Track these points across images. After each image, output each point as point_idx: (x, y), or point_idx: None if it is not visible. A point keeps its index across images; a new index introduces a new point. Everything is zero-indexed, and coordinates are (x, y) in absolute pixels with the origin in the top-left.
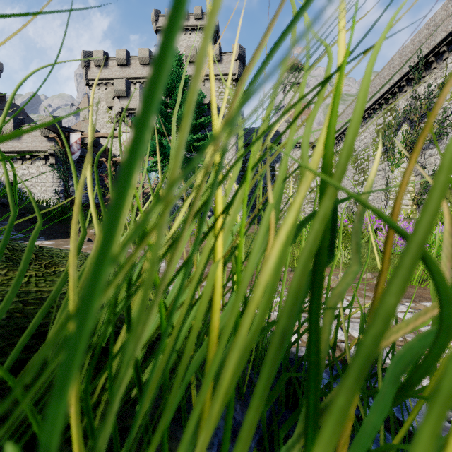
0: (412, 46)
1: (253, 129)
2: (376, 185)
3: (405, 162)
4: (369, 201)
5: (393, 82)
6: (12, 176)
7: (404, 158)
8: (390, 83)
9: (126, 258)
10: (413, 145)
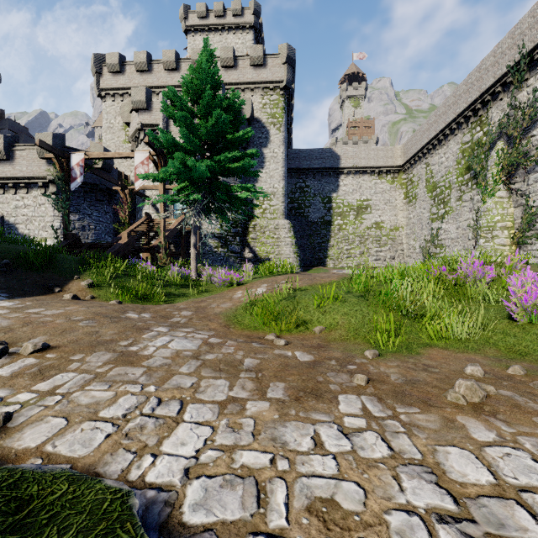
0: (510, 41)
1: (305, 151)
2: (461, 219)
3: (501, 189)
4: (452, 240)
5: (484, 89)
6: (3, 209)
7: (499, 185)
8: (480, 90)
9: (116, 331)
10: (512, 168)
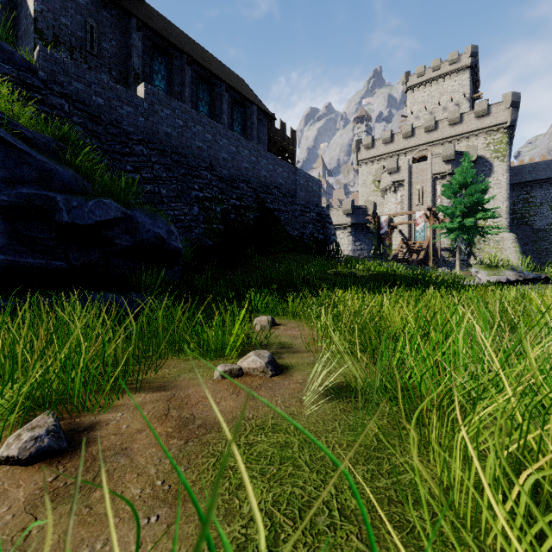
0: None
1: (529, 165)
2: None
3: None
4: None
5: None
6: None
7: None
8: None
9: None
10: None
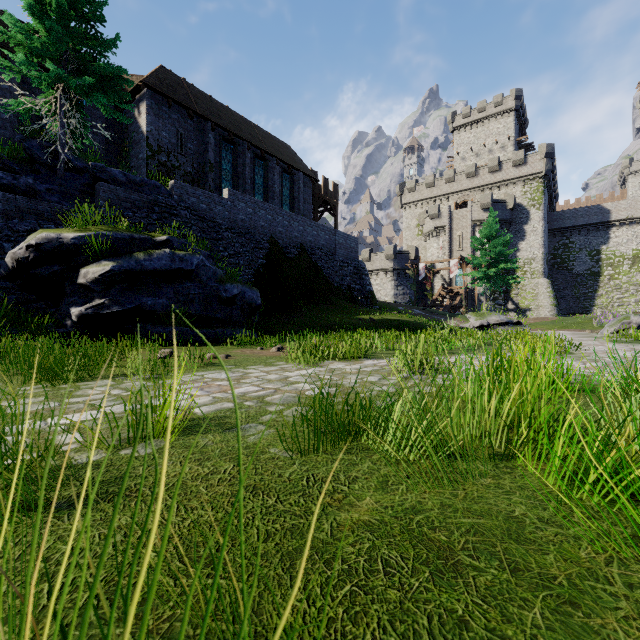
0: None
1: (569, 211)
2: None
3: None
4: None
5: None
6: None
7: None
8: None
9: None
10: None
